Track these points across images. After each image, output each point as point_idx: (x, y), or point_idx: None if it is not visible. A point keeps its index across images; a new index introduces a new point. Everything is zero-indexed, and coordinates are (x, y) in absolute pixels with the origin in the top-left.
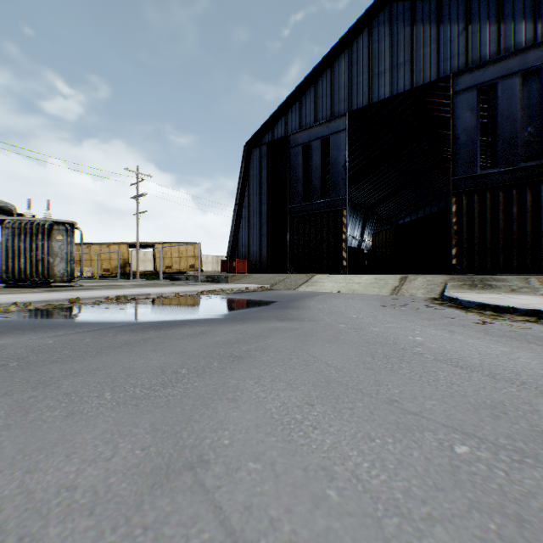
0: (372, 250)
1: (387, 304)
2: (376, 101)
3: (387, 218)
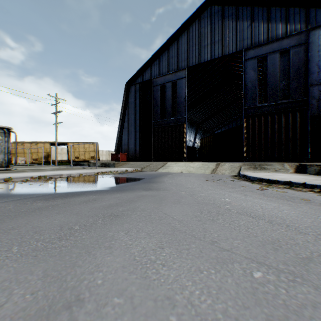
0: (201, 148)
1: (209, 179)
2: (202, 62)
3: (208, 130)
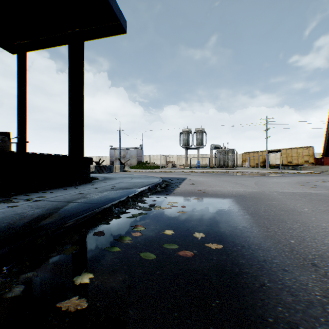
0: None
1: None
2: None
3: None
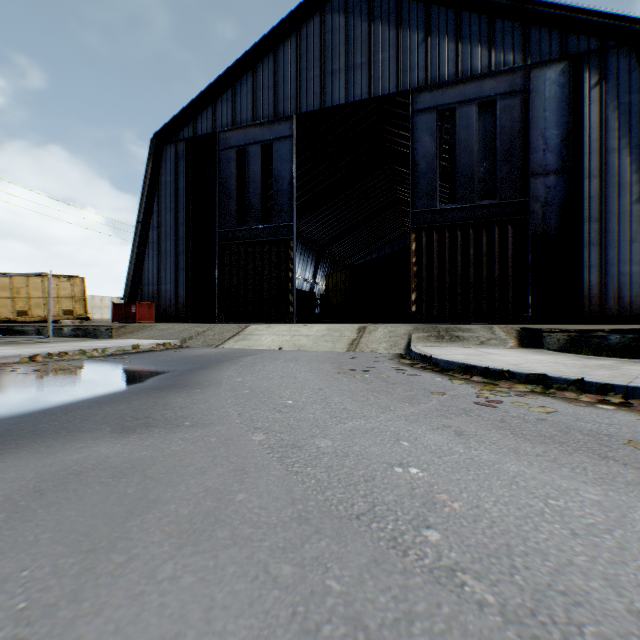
0: (326, 295)
1: (344, 368)
2: (329, 106)
3: (341, 260)
